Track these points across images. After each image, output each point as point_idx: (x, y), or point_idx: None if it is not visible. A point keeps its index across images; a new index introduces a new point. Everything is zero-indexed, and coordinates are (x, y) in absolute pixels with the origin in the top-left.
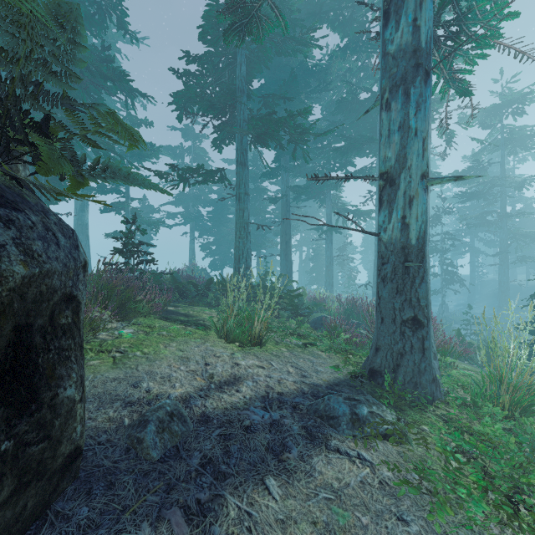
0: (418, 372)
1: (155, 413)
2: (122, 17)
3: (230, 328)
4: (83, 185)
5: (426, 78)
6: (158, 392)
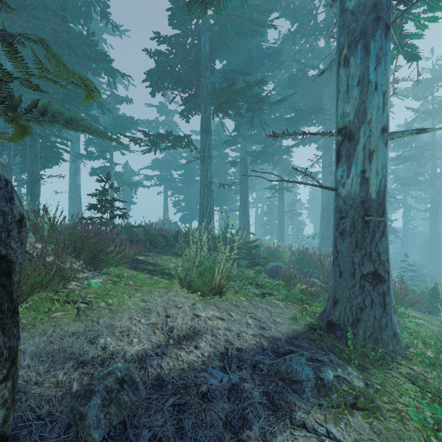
0: (379, 327)
1: (103, 381)
2: (104, 8)
3: (192, 279)
4: (26, 133)
5: (386, 32)
6: (114, 350)
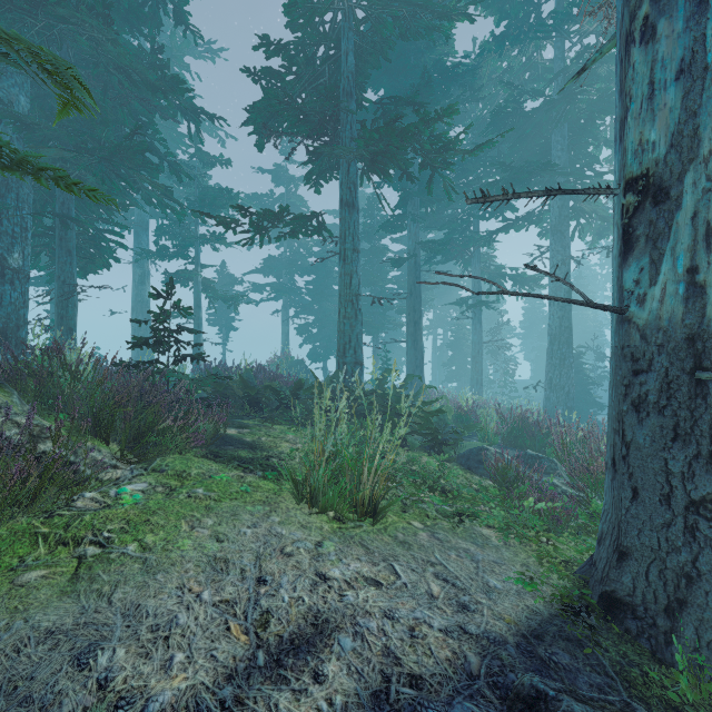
0: None
1: None
2: (180, 5)
3: (318, 485)
4: None
5: None
6: (125, 689)
